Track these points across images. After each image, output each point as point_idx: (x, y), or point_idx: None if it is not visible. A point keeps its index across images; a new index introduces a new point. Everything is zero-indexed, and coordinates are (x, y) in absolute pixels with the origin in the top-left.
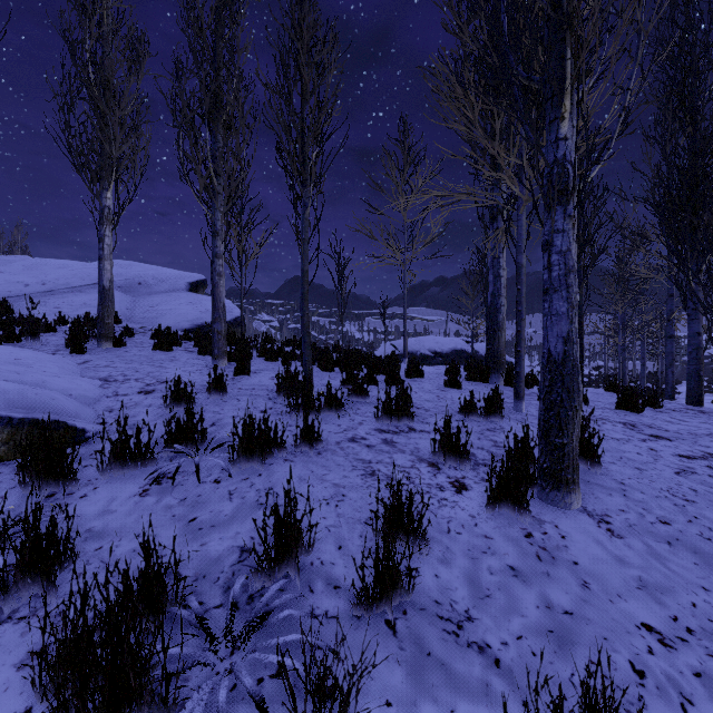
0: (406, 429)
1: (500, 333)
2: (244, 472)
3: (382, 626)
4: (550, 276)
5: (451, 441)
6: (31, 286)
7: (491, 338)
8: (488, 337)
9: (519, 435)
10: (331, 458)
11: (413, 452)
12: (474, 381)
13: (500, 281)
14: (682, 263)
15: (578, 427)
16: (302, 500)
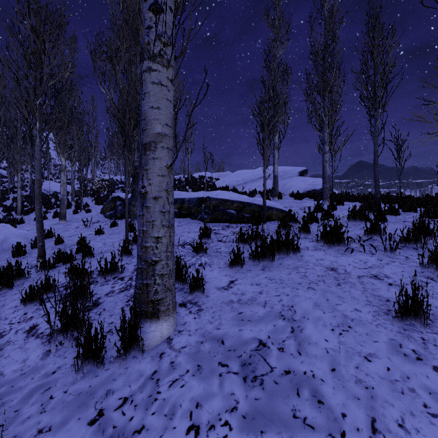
0: None
1: None
2: (352, 224)
3: (411, 248)
4: None
5: None
6: (239, 181)
7: None
8: None
9: None
10: (391, 224)
11: None
12: None
13: None
14: None
15: None
16: None
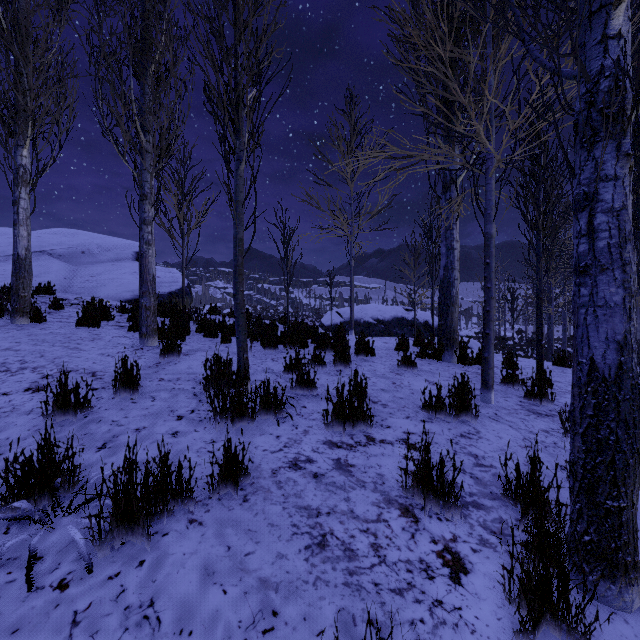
0: (363, 439)
1: (454, 308)
2: (116, 558)
3: None
4: (593, 247)
5: (431, 476)
6: None
7: (444, 313)
8: (441, 312)
9: (501, 442)
10: (261, 509)
11: (377, 485)
12: (426, 358)
13: (454, 253)
14: (637, 237)
15: (639, 479)
16: (199, 639)
